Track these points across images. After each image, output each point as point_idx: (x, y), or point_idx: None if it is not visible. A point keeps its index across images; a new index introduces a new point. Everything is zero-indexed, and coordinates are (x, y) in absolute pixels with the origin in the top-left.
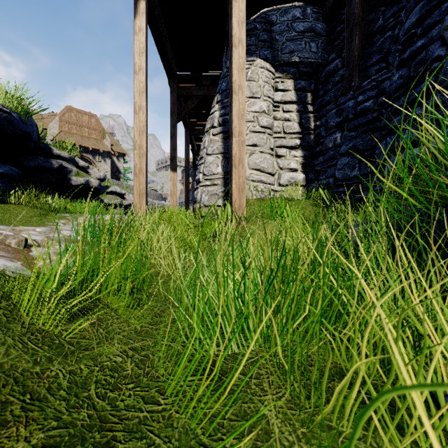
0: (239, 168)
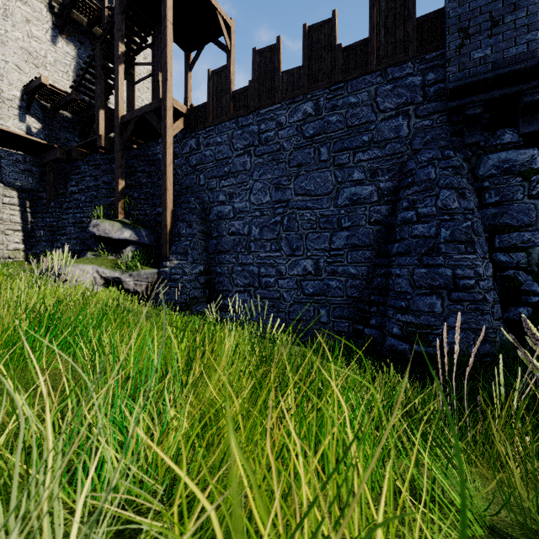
0: None
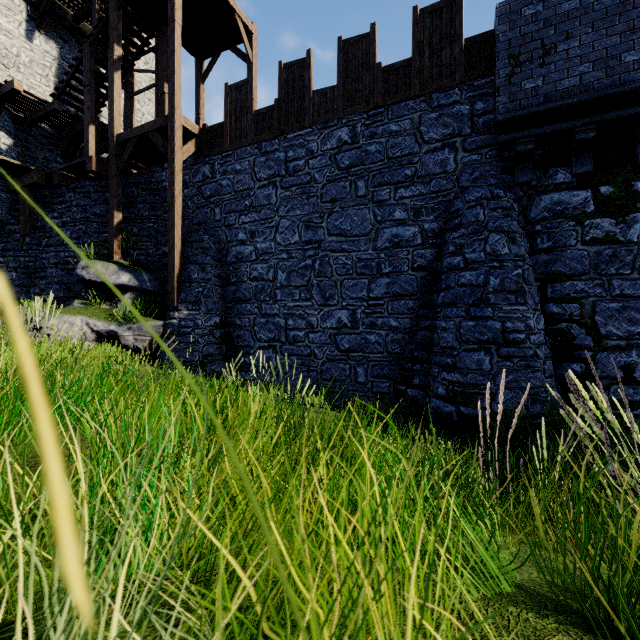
0: None
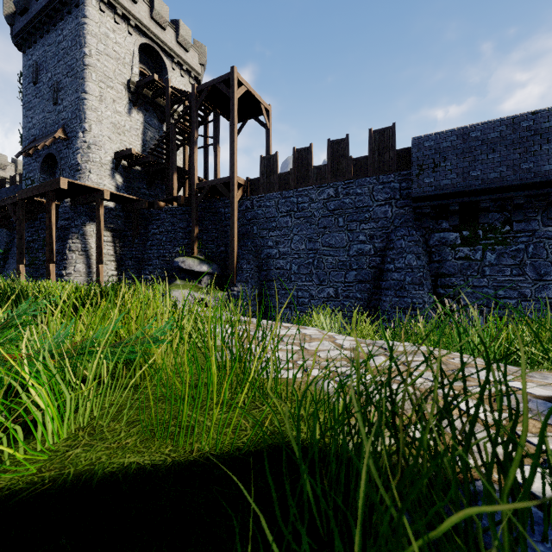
0: (102, 274)
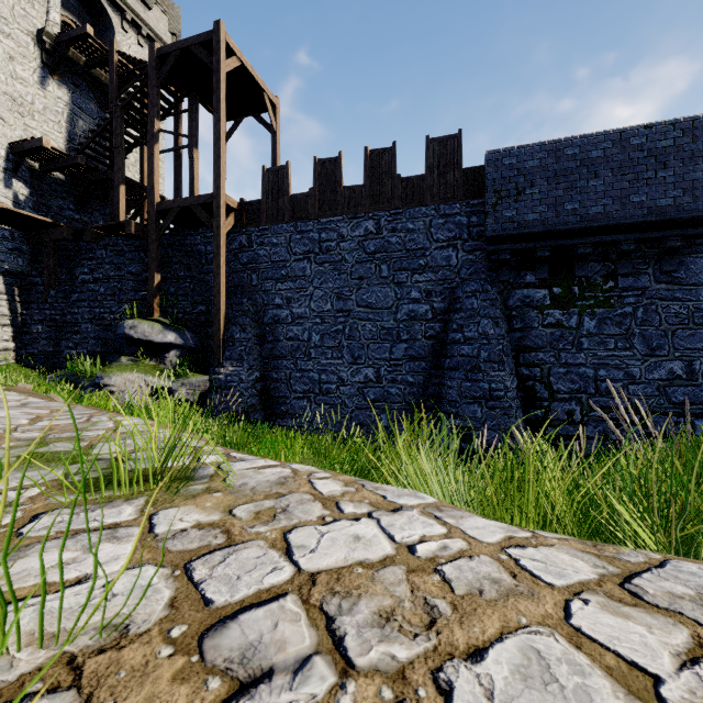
0: None
